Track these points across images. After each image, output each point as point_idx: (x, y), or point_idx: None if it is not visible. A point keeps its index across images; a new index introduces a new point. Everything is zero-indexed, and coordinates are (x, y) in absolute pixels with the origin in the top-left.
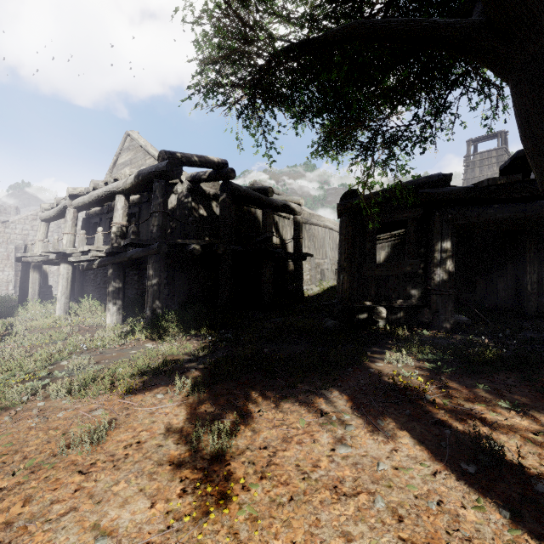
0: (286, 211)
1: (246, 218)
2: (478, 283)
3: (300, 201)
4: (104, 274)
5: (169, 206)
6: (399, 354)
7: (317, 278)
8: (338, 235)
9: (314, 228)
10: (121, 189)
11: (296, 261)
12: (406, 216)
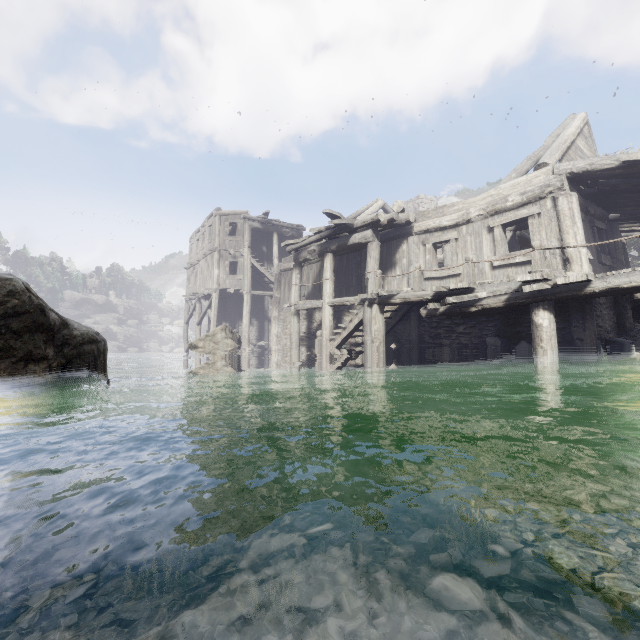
0: None
1: None
2: None
3: None
4: None
5: None
6: None
7: None
8: None
9: None
10: None
11: None
12: None
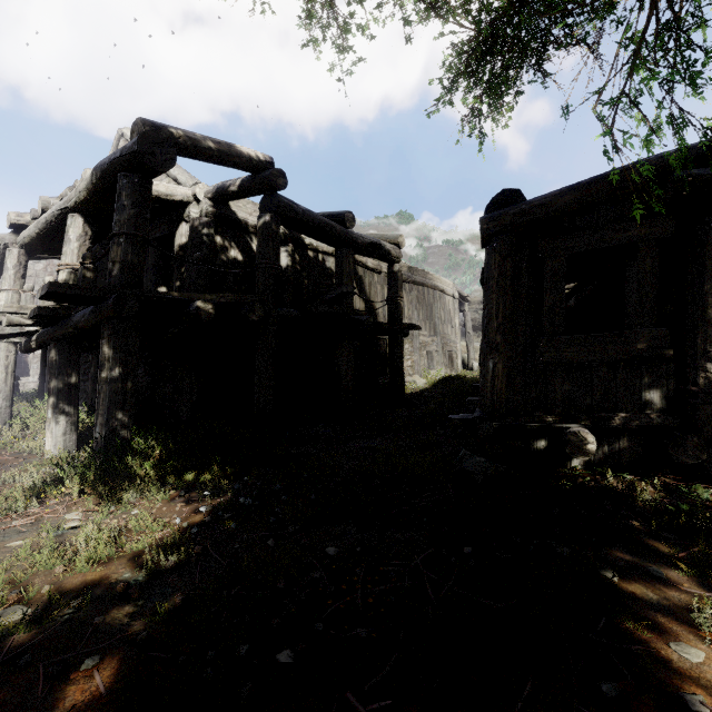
0: (377, 254)
1: (310, 267)
2: None
3: (399, 240)
4: (85, 358)
5: (177, 244)
6: None
7: (422, 365)
8: (452, 300)
9: (418, 289)
10: (75, 203)
11: (392, 337)
12: (636, 234)
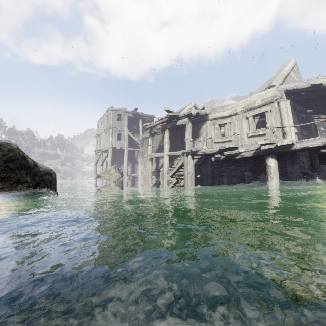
0: None
1: None
2: None
3: None
4: None
5: None
6: None
7: None
8: None
9: None
10: None
11: None
12: None
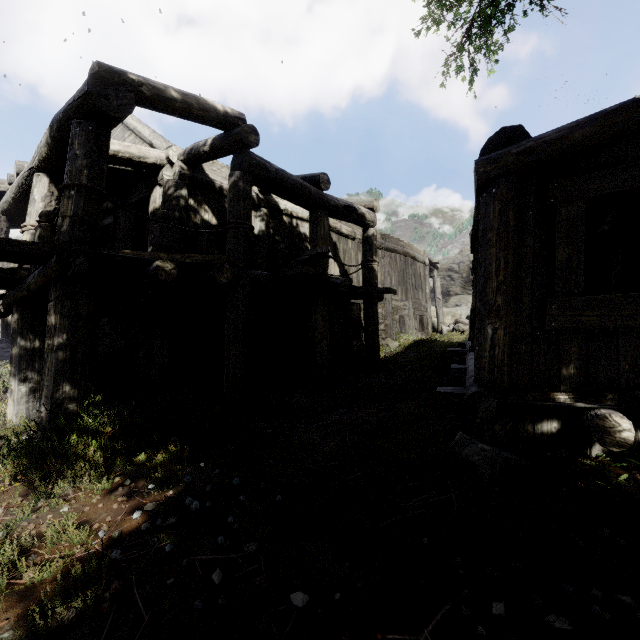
0: (352, 217)
1: (285, 232)
2: None
3: (373, 204)
4: None
5: (151, 207)
6: None
7: (394, 328)
8: (423, 267)
9: (390, 255)
10: (38, 161)
11: (367, 301)
12: None
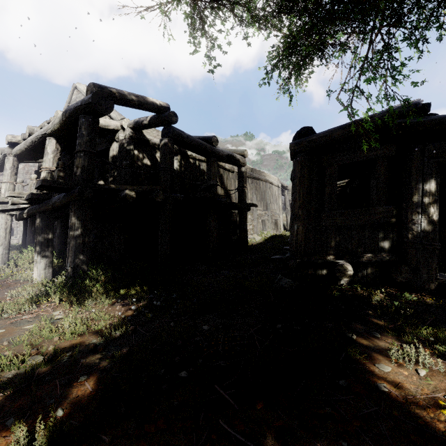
0: (231, 161)
1: (191, 169)
2: (444, 233)
3: (244, 153)
4: None
5: (111, 155)
6: (411, 346)
7: (259, 228)
8: (277, 189)
9: (256, 182)
10: (51, 131)
11: (240, 211)
12: (375, 154)
